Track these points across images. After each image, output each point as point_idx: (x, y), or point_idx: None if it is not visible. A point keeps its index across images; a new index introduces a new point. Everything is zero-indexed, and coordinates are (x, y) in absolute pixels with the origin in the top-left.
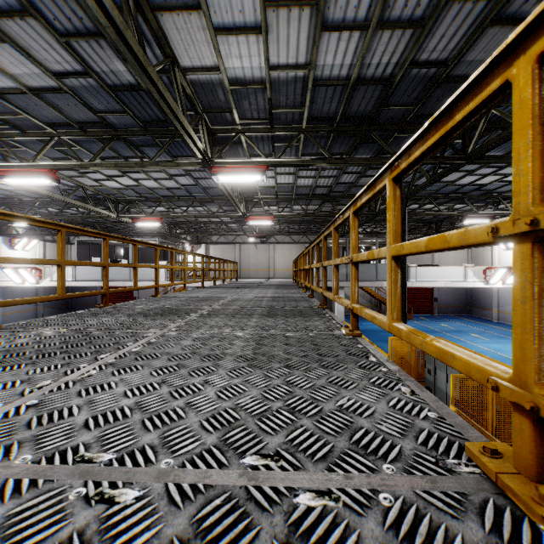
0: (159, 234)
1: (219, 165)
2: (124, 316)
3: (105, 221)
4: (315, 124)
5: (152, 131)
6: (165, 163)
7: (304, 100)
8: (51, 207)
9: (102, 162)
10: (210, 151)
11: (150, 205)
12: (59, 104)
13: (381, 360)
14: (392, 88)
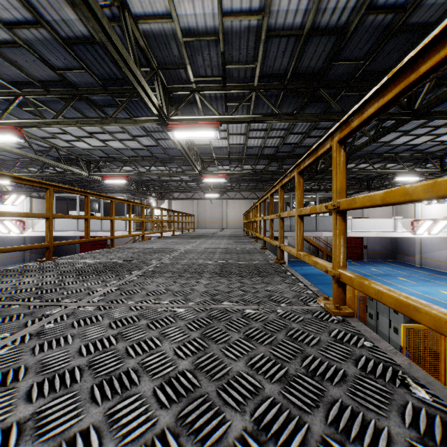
0: (128, 190)
1: (175, 122)
2: (54, 275)
3: (81, 180)
4: (266, 82)
5: (111, 90)
6: (123, 120)
7: (257, 55)
8: (32, 167)
9: (64, 120)
10: (166, 109)
11: (118, 165)
12: (18, 61)
13: (439, 398)
14: (345, 40)
